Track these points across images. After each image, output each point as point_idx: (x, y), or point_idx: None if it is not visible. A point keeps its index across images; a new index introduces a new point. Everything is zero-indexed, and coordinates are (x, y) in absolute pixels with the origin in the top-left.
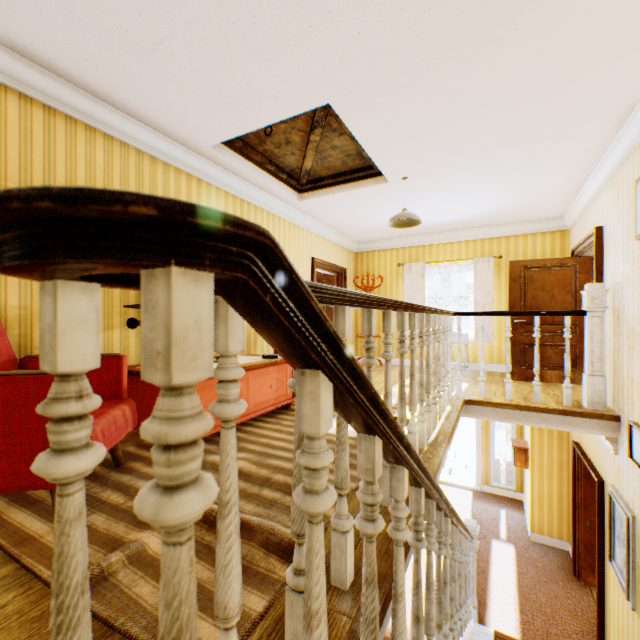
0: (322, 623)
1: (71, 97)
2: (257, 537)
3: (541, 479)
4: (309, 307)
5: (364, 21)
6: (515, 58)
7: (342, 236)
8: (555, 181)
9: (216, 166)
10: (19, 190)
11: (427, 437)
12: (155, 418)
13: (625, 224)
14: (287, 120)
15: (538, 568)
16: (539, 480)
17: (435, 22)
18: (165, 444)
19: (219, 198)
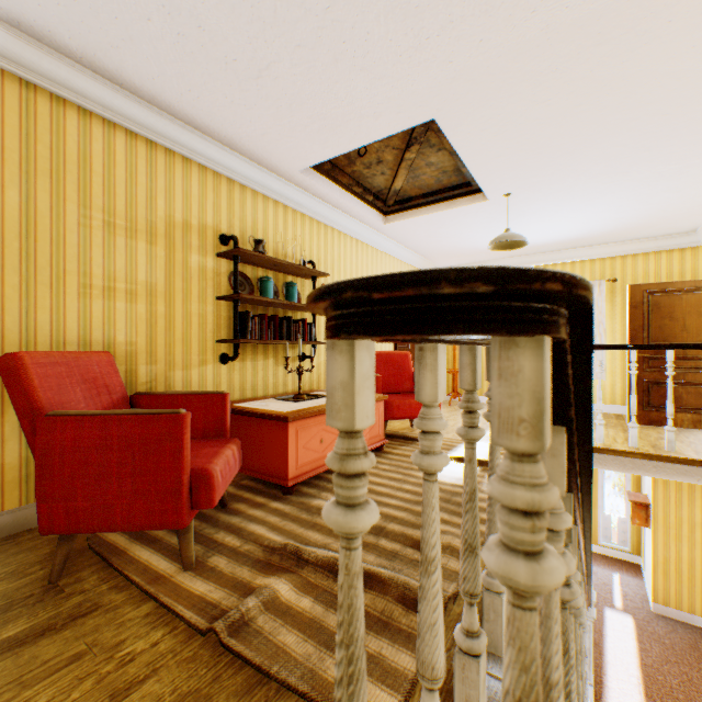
0: (561, 695)
1: (171, 129)
2: (391, 591)
3: (667, 541)
4: (584, 363)
5: (488, 27)
6: (663, 53)
7: (426, 260)
8: (692, 190)
9: (302, 191)
10: (445, 271)
11: None
12: (514, 484)
13: None
14: (383, 138)
15: (665, 646)
16: (664, 542)
17: (571, 21)
18: (520, 509)
19: (304, 225)
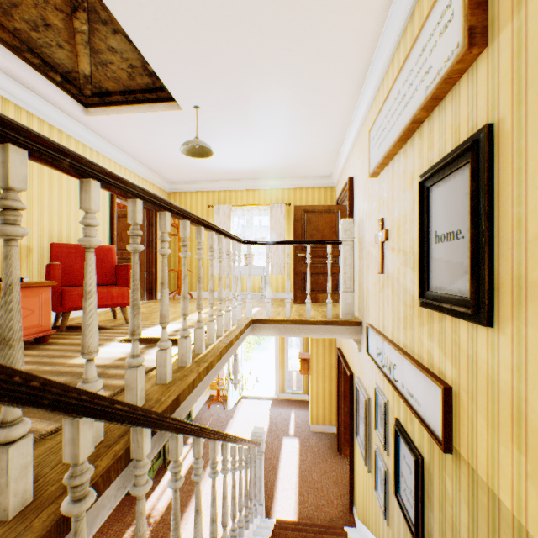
0: None
1: None
2: None
3: (318, 381)
4: None
5: None
6: None
7: (152, 172)
8: (323, 138)
9: None
10: None
11: (197, 355)
12: None
13: (365, 170)
14: None
15: (315, 452)
16: (317, 382)
17: None
18: None
19: None
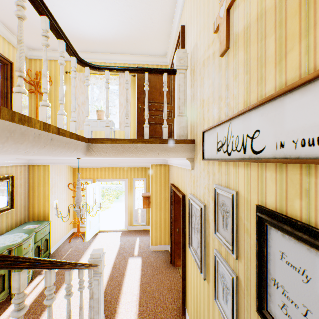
0: None
1: None
2: None
3: (156, 212)
4: None
5: None
6: None
7: (5, 27)
8: None
9: None
10: None
11: None
12: None
13: None
14: None
15: (153, 267)
16: (155, 213)
17: None
18: None
19: None
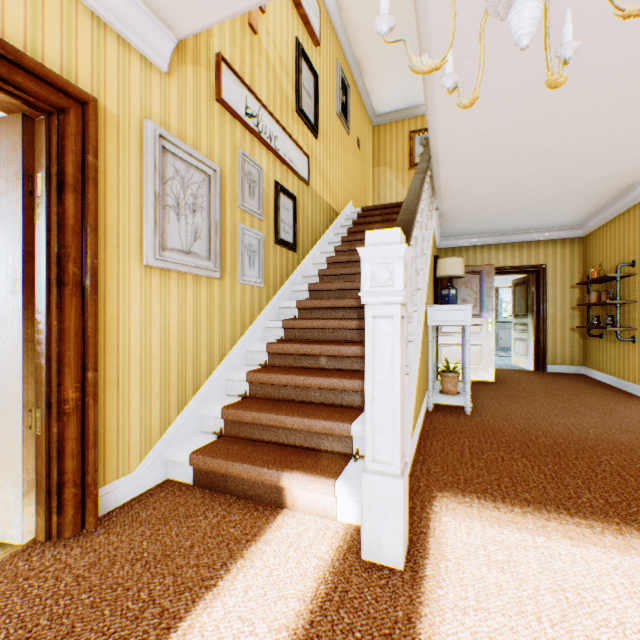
0: None
1: None
2: None
3: None
4: None
5: None
6: None
7: None
8: None
9: None
10: None
11: None
12: None
13: None
14: None
15: None
16: None
17: None
18: None
19: None
